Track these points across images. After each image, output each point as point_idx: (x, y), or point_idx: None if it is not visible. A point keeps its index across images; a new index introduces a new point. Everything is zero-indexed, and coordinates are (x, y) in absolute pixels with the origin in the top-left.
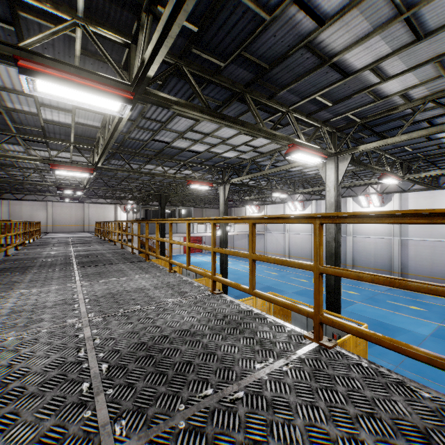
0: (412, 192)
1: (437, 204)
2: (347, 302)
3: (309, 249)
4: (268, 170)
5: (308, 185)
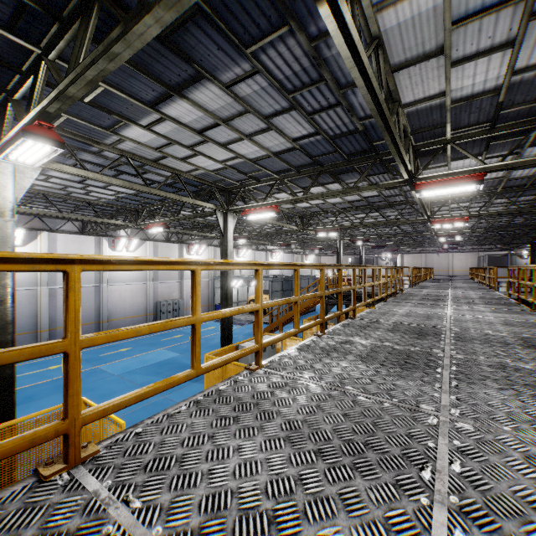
0: (62, 234)
1: (85, 249)
2: (95, 372)
3: None
4: (163, 192)
5: None
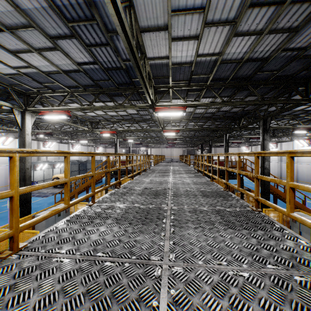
0: None
1: None
2: None
3: None
4: None
5: None
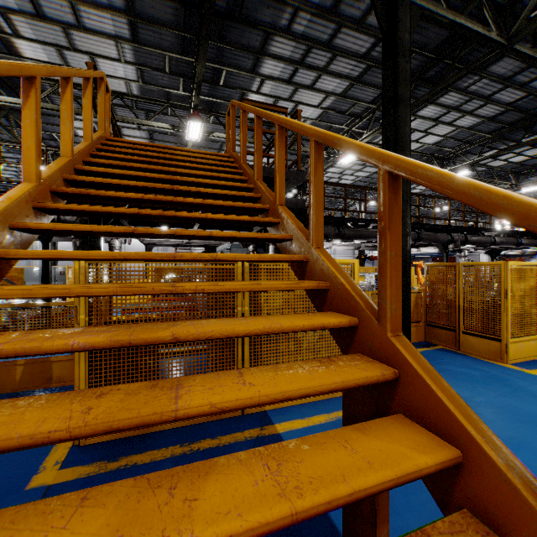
0: None
1: None
2: None
3: None
4: None
5: None
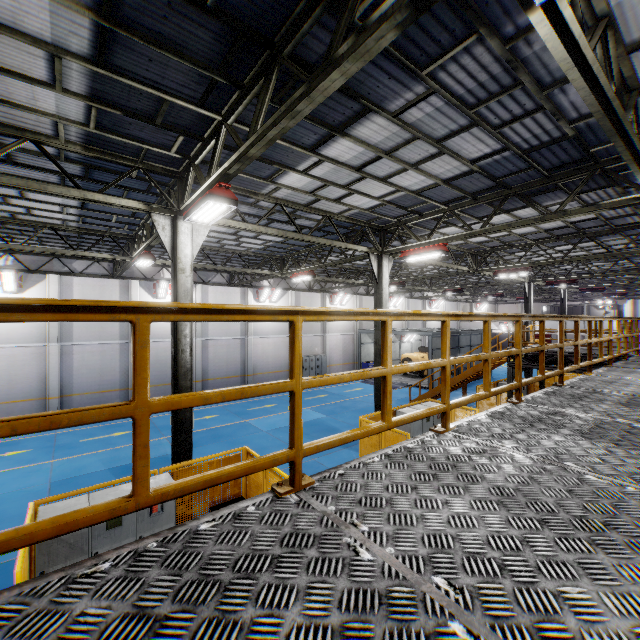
0: (212, 286)
1: (232, 301)
2: (244, 425)
3: (39, 378)
4: (315, 238)
5: (96, 246)
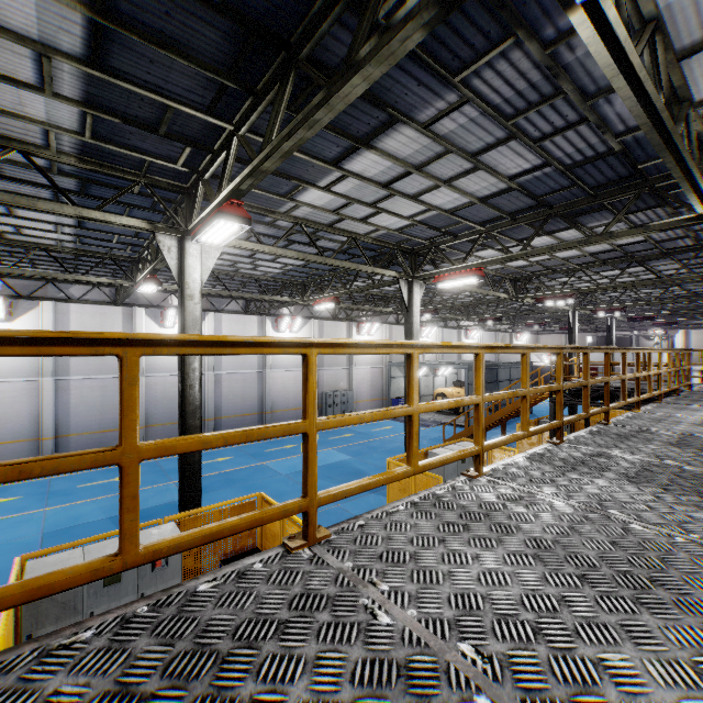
0: (226, 314)
1: (248, 331)
2: (261, 468)
3: (32, 417)
4: (338, 261)
5: (95, 270)
